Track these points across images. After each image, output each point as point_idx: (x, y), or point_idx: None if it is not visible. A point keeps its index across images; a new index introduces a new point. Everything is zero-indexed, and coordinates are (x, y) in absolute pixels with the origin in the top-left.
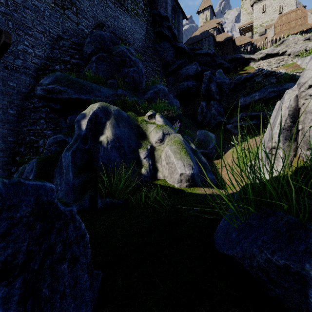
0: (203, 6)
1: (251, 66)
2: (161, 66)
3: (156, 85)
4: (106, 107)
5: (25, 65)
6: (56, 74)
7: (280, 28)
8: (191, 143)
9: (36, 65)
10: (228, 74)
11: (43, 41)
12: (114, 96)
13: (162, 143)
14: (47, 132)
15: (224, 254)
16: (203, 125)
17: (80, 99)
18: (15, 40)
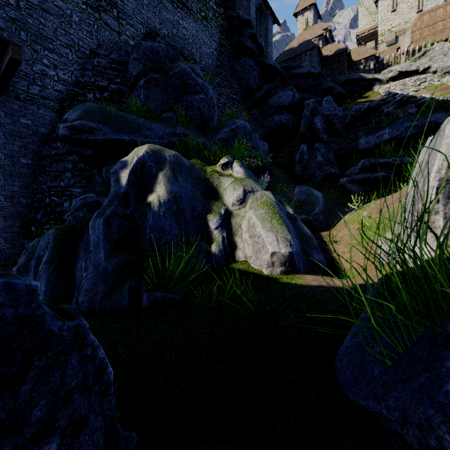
0: (303, 4)
1: (376, 90)
2: (240, 93)
3: (233, 120)
4: (158, 151)
5: (44, 93)
6: (87, 105)
7: (420, 32)
8: (287, 205)
9: (60, 93)
10: (340, 104)
11: (70, 58)
12: (171, 137)
13: (242, 206)
14: (74, 191)
15: (360, 406)
16: (303, 179)
17: (120, 140)
18: (30, 58)
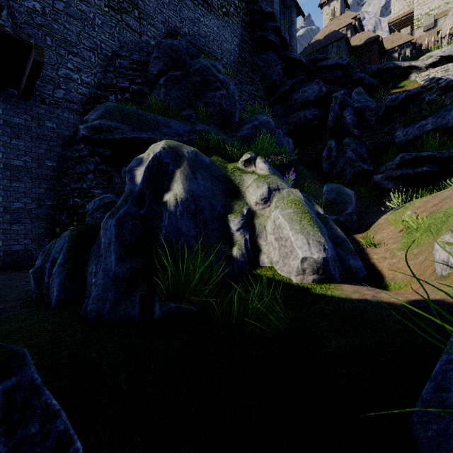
0: None
1: (413, 79)
2: (263, 90)
3: (256, 116)
4: (176, 147)
5: (68, 97)
6: (107, 105)
7: None
8: (316, 204)
9: (83, 96)
10: (372, 96)
11: (93, 61)
12: (190, 134)
13: (267, 205)
14: (95, 192)
15: None
16: (331, 177)
17: (139, 139)
18: (55, 63)
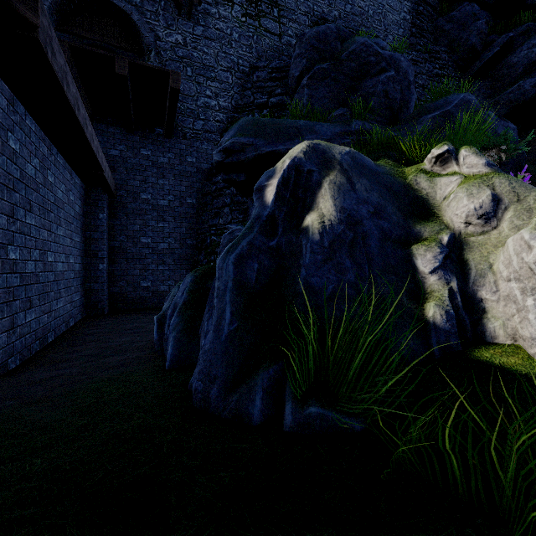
0: None
1: None
2: (451, 64)
3: (445, 97)
4: (322, 149)
5: (206, 127)
6: (240, 122)
7: None
8: None
9: (220, 123)
10: None
11: (230, 82)
12: (343, 137)
13: (490, 225)
14: (230, 227)
15: None
16: None
17: (275, 153)
18: (194, 93)
